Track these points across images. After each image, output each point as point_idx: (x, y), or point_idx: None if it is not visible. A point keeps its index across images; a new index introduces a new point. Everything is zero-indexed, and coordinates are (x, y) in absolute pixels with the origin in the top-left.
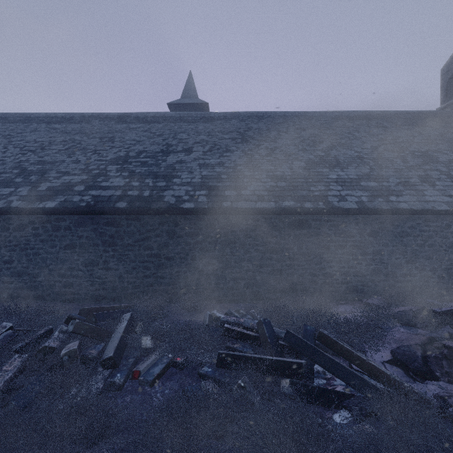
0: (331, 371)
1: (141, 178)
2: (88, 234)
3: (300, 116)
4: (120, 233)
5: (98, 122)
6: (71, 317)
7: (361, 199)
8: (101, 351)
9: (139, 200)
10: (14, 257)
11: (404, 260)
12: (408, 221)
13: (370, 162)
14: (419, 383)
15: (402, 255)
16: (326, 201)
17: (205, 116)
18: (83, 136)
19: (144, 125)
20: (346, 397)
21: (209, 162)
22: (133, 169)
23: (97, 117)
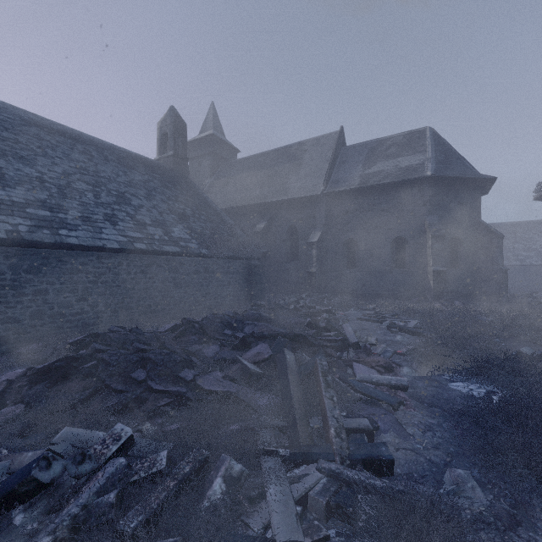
0: None
1: None
2: None
3: None
4: None
5: None
6: None
7: (17, 228)
8: None
9: None
10: None
11: (75, 298)
12: (80, 258)
13: (53, 188)
14: None
15: (73, 293)
16: None
17: None
18: None
19: None
20: None
21: None
22: None
23: None
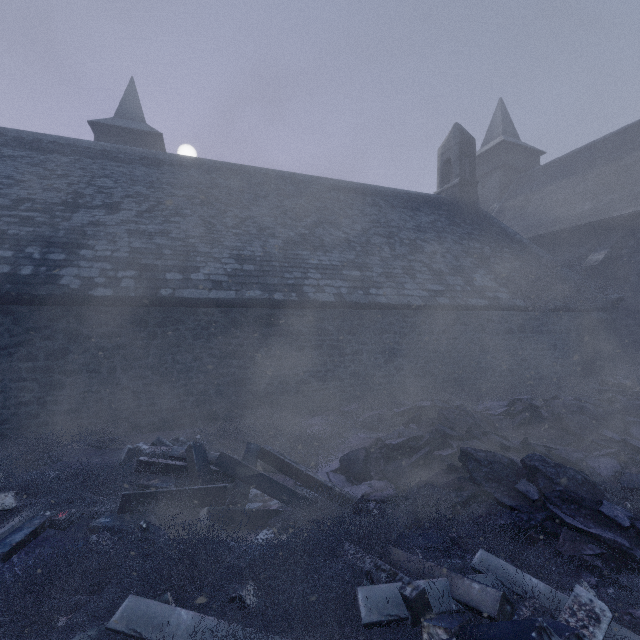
0: (264, 490)
1: (19, 244)
2: None
3: (287, 178)
4: None
5: None
6: None
7: (340, 291)
8: None
9: (11, 281)
10: None
11: (383, 359)
12: (387, 317)
13: (357, 247)
14: (353, 486)
15: (381, 355)
16: (301, 292)
17: (149, 156)
18: None
19: (33, 154)
20: (274, 514)
21: (146, 228)
22: (3, 228)
23: None
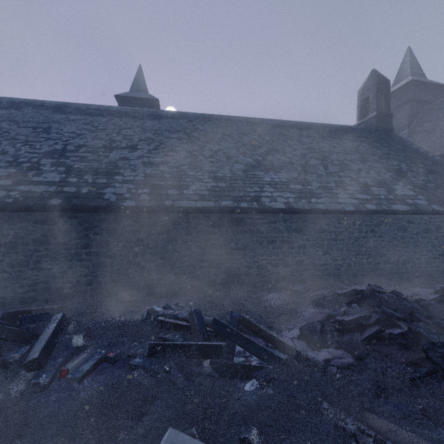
0: (247, 349)
1: (80, 173)
2: (16, 233)
3: (243, 121)
4: (54, 232)
5: (32, 109)
6: None
7: (288, 200)
8: (25, 354)
9: (76, 197)
10: None
11: (322, 252)
12: (325, 220)
13: (299, 167)
14: (315, 352)
15: (320, 248)
16: (260, 201)
17: (153, 113)
18: (11, 125)
19: (85, 117)
20: (257, 369)
21: (154, 160)
22: (71, 164)
23: (30, 104)
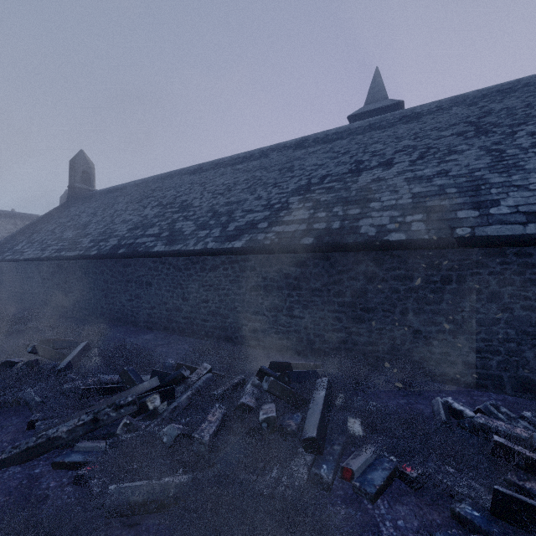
0: None
1: (328, 206)
2: (272, 276)
3: None
4: (306, 275)
5: (276, 153)
6: (262, 370)
7: None
8: (299, 424)
9: (328, 234)
10: (209, 296)
11: None
12: None
13: None
14: None
15: None
16: None
17: (406, 114)
18: (262, 172)
19: (324, 146)
20: None
21: (423, 173)
22: (317, 198)
23: (274, 149)
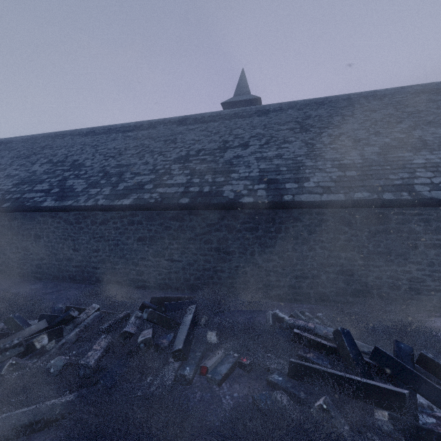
0: None
1: (201, 174)
2: (156, 228)
3: (368, 96)
4: (183, 228)
5: (162, 126)
6: (144, 304)
7: None
8: (171, 341)
9: (200, 196)
10: (100, 247)
11: None
12: None
13: None
14: None
15: None
16: (412, 191)
17: (260, 109)
18: (150, 141)
19: (201, 125)
20: None
21: (267, 155)
22: (193, 167)
23: (161, 122)
